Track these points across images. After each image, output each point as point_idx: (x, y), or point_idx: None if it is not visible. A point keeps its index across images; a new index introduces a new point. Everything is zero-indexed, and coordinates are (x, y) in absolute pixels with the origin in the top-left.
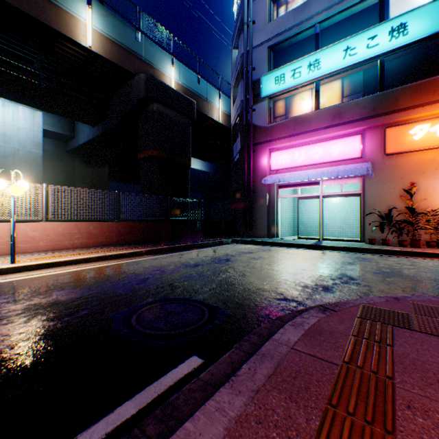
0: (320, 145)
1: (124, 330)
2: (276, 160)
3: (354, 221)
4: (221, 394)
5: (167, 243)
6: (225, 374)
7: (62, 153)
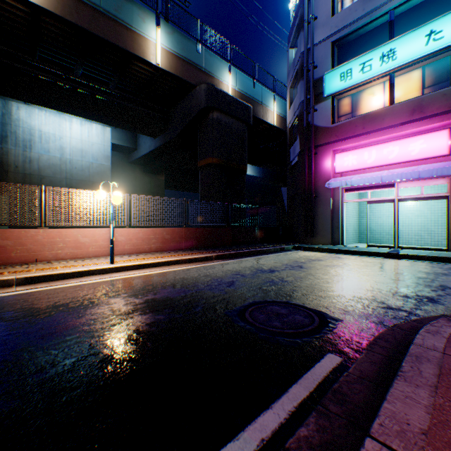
0: (395, 143)
1: (247, 326)
2: (341, 162)
3: (435, 228)
4: (400, 385)
5: (230, 248)
6: (373, 371)
7: (125, 164)
